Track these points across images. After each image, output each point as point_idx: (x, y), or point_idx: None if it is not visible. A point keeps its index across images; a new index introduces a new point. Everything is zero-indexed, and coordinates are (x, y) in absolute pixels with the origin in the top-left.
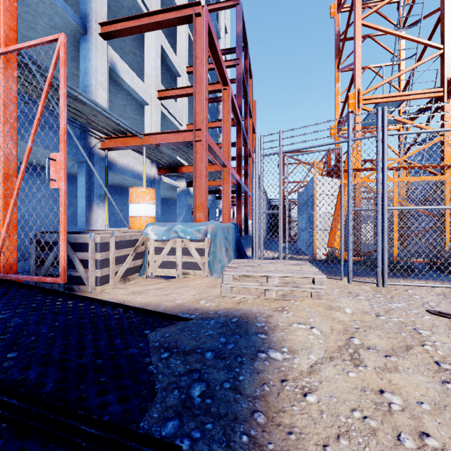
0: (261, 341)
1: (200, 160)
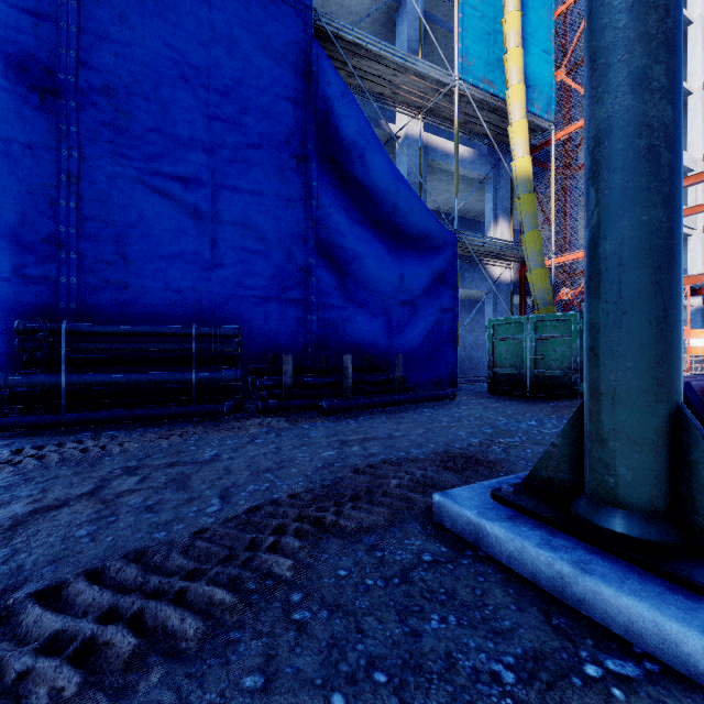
0: None
1: None
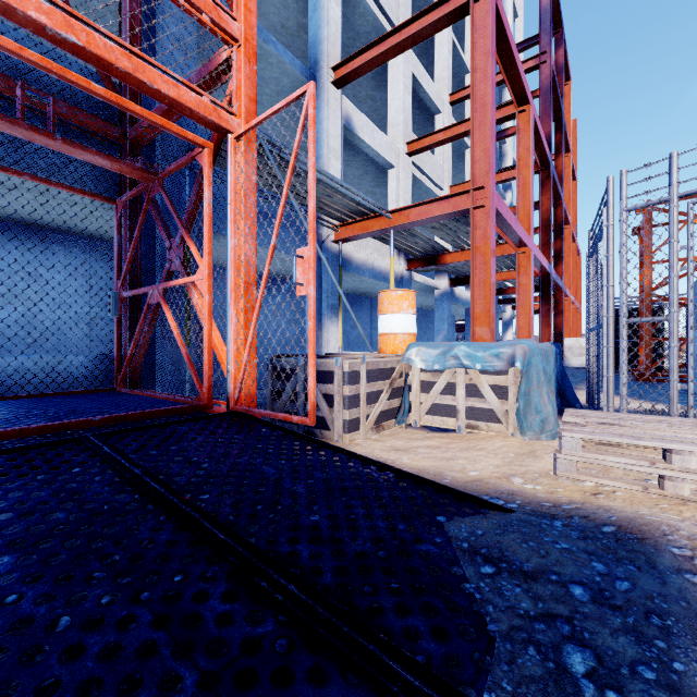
0: None
1: (482, 238)
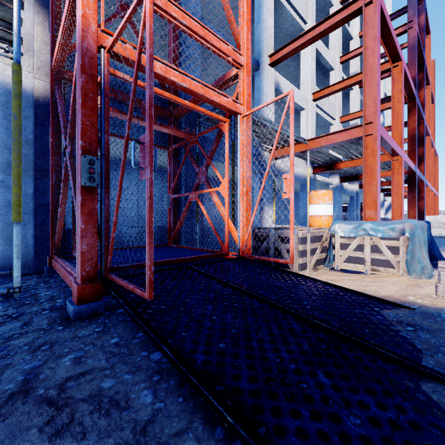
0: None
1: (371, 154)
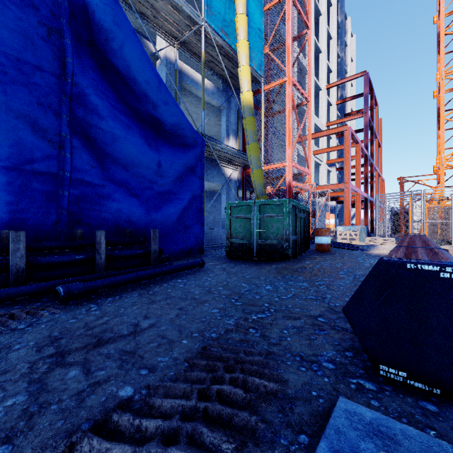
0: (375, 246)
1: (347, 196)
